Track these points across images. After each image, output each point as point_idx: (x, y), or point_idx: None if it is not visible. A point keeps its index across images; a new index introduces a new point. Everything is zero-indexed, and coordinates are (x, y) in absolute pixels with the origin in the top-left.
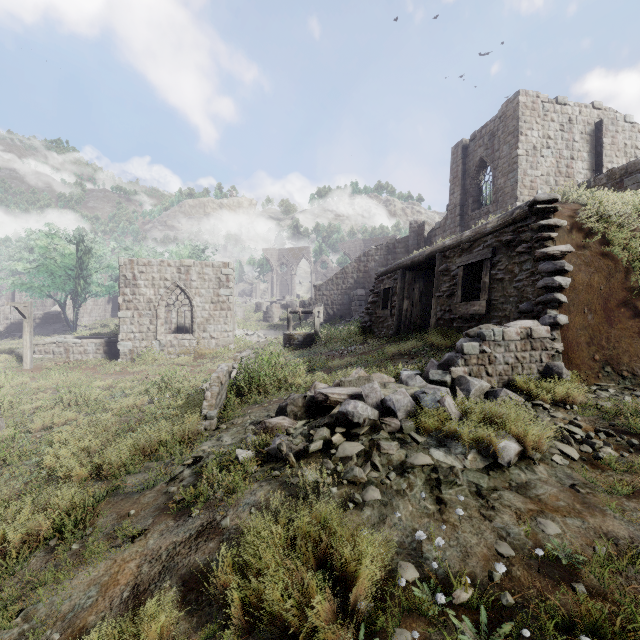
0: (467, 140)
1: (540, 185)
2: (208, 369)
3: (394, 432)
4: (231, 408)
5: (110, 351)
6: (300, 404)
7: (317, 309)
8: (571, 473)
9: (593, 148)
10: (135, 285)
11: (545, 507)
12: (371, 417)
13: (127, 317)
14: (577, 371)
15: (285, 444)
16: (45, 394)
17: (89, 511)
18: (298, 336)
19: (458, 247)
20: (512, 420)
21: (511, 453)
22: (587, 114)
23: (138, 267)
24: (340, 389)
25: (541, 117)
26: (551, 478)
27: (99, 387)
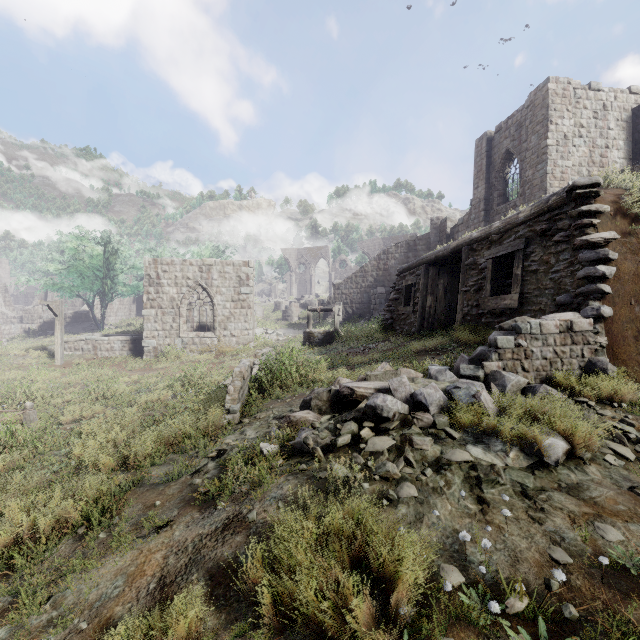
0: (492, 132)
1: (571, 176)
2: (229, 366)
3: (426, 427)
4: (253, 403)
5: (135, 348)
6: (325, 398)
7: (337, 307)
8: (628, 475)
9: (630, 135)
10: (159, 284)
11: (602, 511)
12: (401, 411)
13: (151, 315)
14: (624, 367)
15: (311, 438)
16: (75, 389)
17: (116, 501)
18: (318, 334)
19: (486, 239)
20: (557, 416)
21: (559, 451)
22: (623, 100)
23: (161, 266)
24: (366, 383)
25: (572, 105)
26: (605, 480)
27: (125, 383)
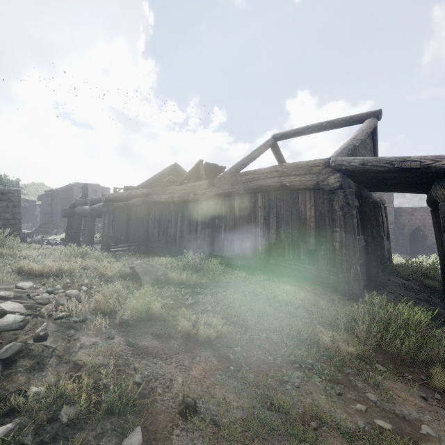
0: None
1: None
2: None
3: None
4: None
5: None
6: None
7: None
8: None
9: None
10: None
11: None
12: None
13: None
14: None
15: None
16: None
17: None
18: None
19: None
20: None
21: None
22: None
23: None
24: None
25: None
26: None
27: None
